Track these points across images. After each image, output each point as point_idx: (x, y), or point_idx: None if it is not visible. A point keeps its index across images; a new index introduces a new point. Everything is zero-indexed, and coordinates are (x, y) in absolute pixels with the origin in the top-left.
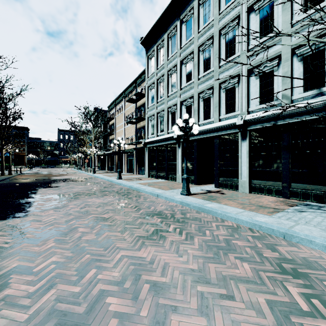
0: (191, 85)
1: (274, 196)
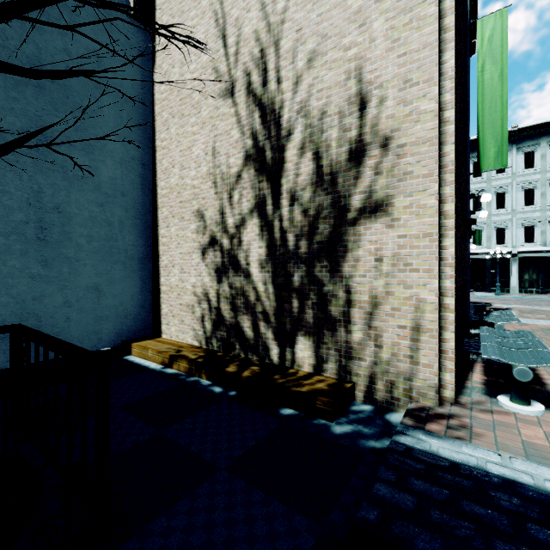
0: None
1: (535, 294)
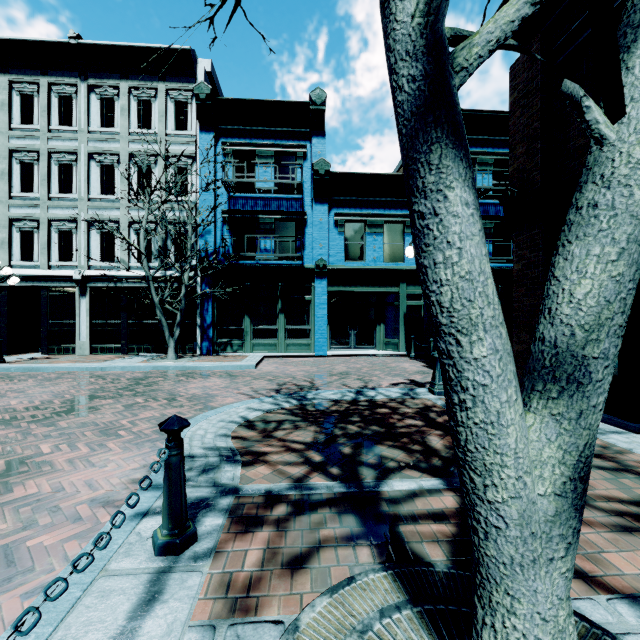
0: None
1: (115, 354)
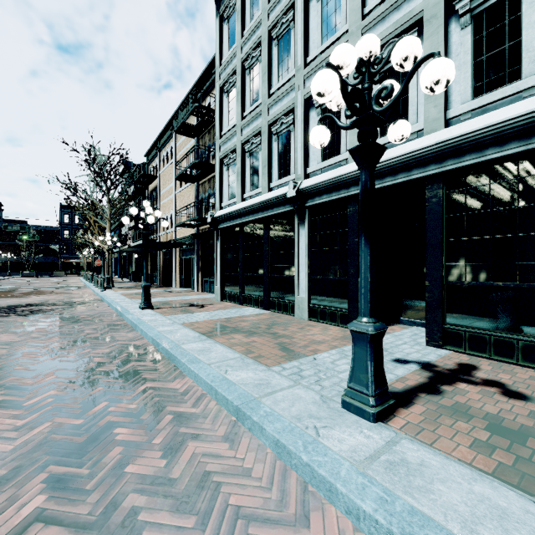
0: (339, 42)
1: None
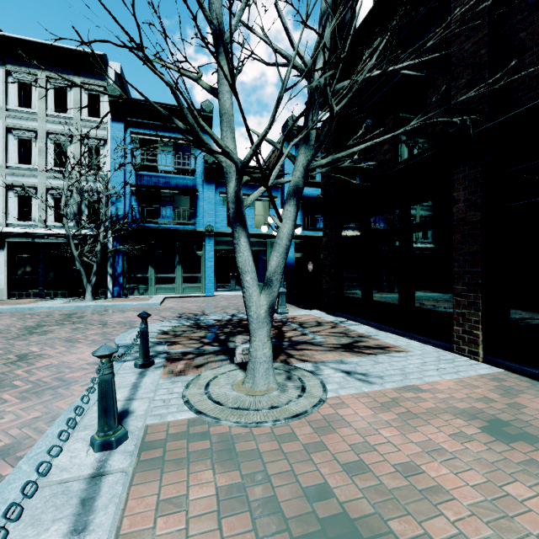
0: None
1: (32, 298)
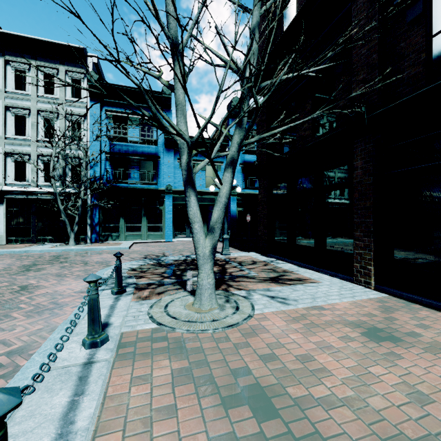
0: None
1: (26, 243)
